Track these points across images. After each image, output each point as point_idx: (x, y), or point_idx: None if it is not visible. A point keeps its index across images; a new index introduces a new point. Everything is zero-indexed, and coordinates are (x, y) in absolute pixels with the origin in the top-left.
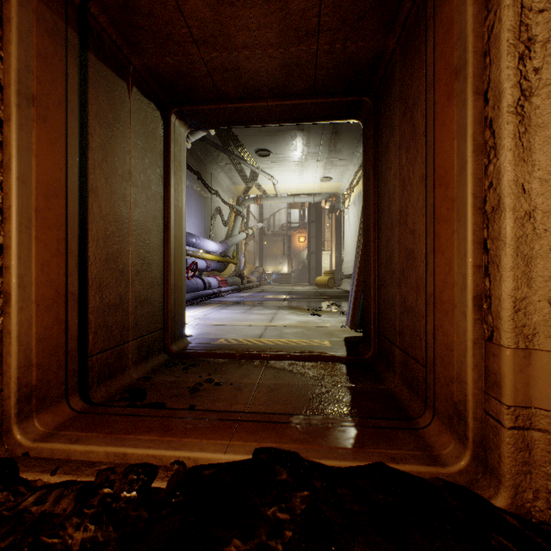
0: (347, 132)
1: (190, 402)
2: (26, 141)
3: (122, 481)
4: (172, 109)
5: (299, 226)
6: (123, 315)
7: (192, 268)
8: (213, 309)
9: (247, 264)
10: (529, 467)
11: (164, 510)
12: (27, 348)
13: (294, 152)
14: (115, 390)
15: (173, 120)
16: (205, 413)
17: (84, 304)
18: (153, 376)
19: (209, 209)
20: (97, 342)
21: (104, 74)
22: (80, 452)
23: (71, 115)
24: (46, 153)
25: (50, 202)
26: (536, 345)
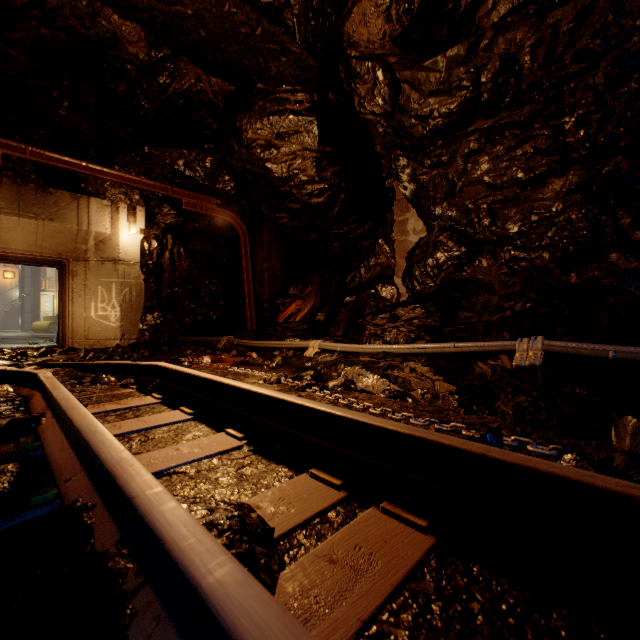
0: None
1: None
2: None
3: None
4: None
5: None
6: None
7: None
8: None
9: None
10: (74, 345)
11: None
12: None
13: None
14: None
15: None
16: None
17: None
18: None
19: None
20: None
21: None
22: None
23: None
24: None
25: None
26: (75, 330)
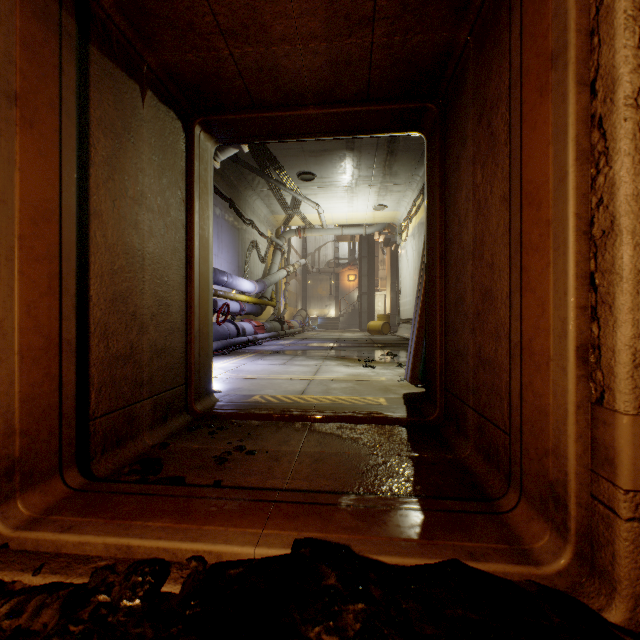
0: (405, 151)
1: (216, 476)
2: (6, 150)
3: (123, 585)
4: (196, 119)
5: (348, 263)
6: (135, 368)
7: (223, 311)
8: (248, 359)
9: (288, 307)
10: None
11: (175, 627)
12: (7, 411)
13: (342, 176)
14: (124, 460)
15: (197, 132)
16: (233, 492)
17: (85, 355)
18: (172, 442)
19: (243, 243)
20: (102, 401)
21: (110, 72)
22: (73, 544)
23: (67, 121)
24: (33, 166)
25: (38, 228)
26: None
